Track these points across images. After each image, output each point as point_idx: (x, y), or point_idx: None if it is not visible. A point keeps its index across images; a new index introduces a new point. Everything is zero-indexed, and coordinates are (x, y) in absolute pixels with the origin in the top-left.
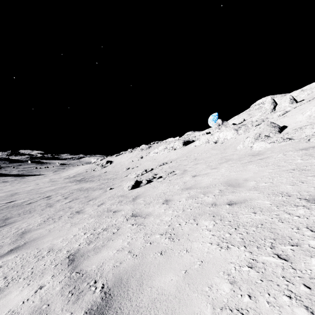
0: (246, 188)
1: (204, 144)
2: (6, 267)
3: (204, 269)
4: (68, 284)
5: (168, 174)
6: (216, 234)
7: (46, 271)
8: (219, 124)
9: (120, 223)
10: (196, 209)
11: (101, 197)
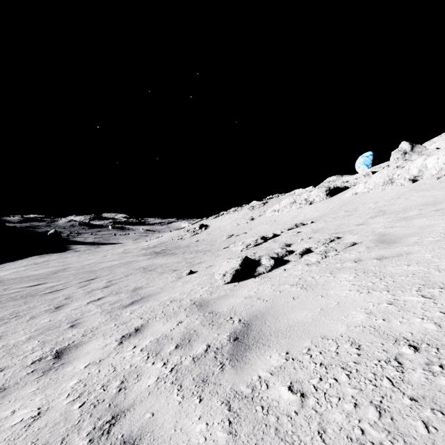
0: None
1: (381, 187)
2: None
3: None
4: None
5: (328, 245)
6: None
7: None
8: (404, 151)
9: None
10: None
11: (159, 297)
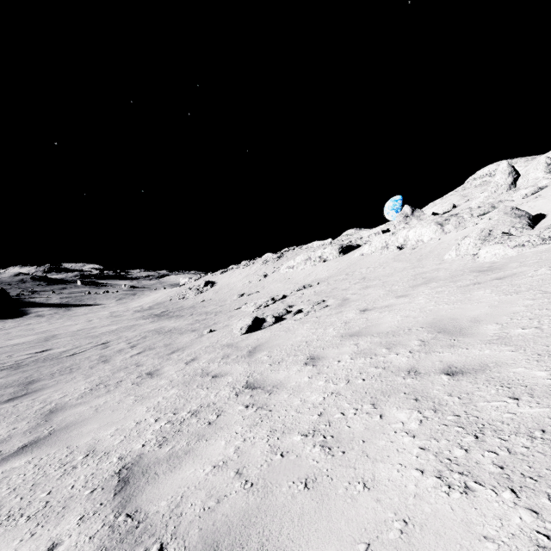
0: (480, 339)
1: (380, 251)
2: (6, 486)
3: (414, 549)
4: (105, 545)
5: (313, 307)
6: (431, 445)
7: (72, 505)
8: (406, 214)
9: (224, 402)
10: (375, 380)
11: (193, 347)
